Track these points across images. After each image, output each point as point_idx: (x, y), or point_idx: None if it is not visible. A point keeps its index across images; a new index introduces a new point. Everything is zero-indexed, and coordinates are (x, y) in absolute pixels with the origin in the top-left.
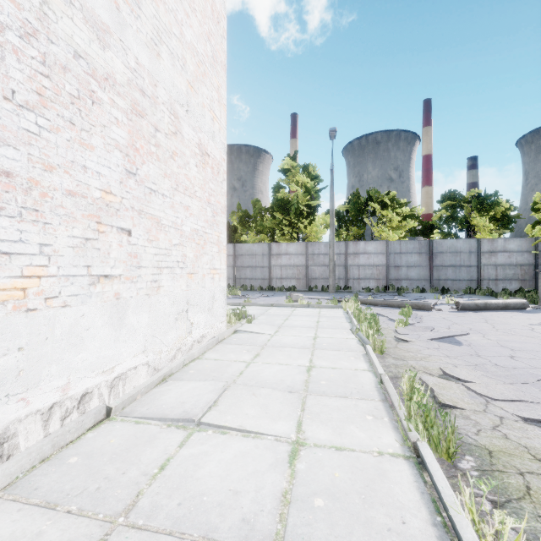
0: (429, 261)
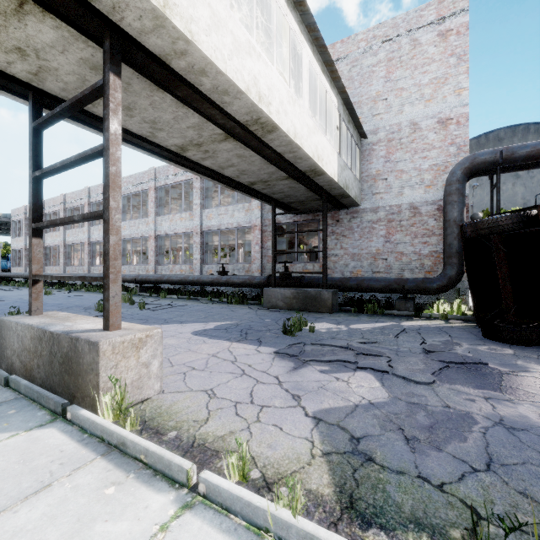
0: None
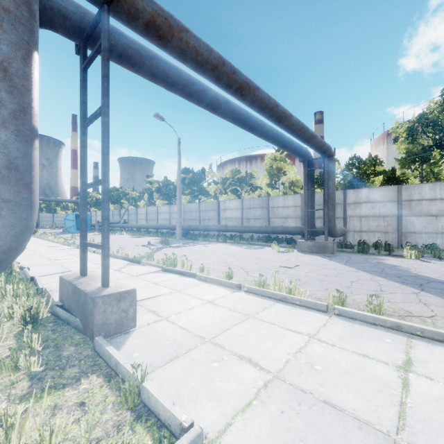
0: (38, 219)
